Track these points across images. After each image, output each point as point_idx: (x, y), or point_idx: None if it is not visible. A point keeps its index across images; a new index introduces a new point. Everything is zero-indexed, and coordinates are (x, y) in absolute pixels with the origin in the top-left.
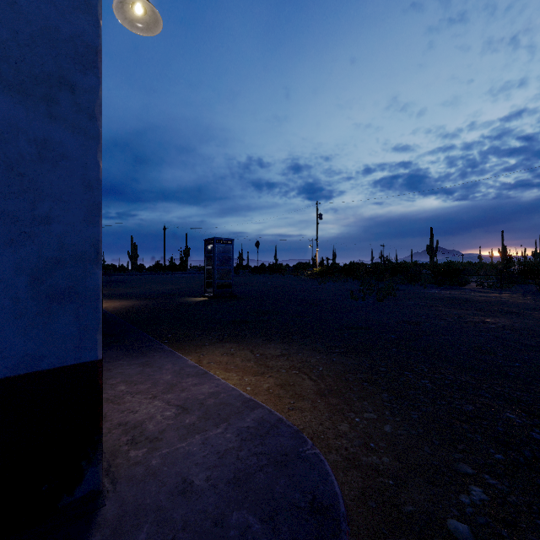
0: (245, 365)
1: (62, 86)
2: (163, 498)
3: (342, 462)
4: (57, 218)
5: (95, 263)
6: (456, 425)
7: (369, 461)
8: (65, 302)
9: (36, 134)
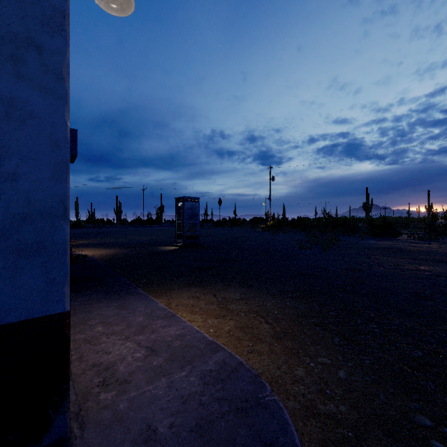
0: (208, 308)
1: (29, 47)
2: (127, 446)
3: (301, 410)
4: (24, 175)
5: (63, 219)
6: (407, 372)
7: (327, 410)
8: (32, 256)
9: (3, 93)
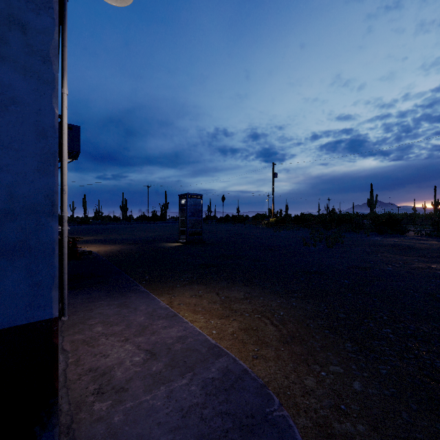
0: (211, 307)
1: (11, 25)
2: None
3: (313, 429)
4: (6, 167)
5: (50, 215)
6: (431, 385)
7: (343, 430)
8: (15, 257)
9: None
